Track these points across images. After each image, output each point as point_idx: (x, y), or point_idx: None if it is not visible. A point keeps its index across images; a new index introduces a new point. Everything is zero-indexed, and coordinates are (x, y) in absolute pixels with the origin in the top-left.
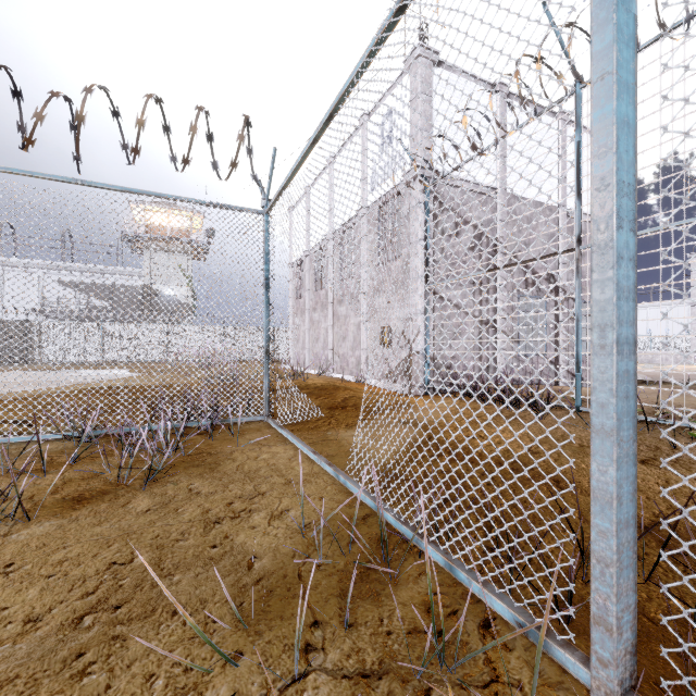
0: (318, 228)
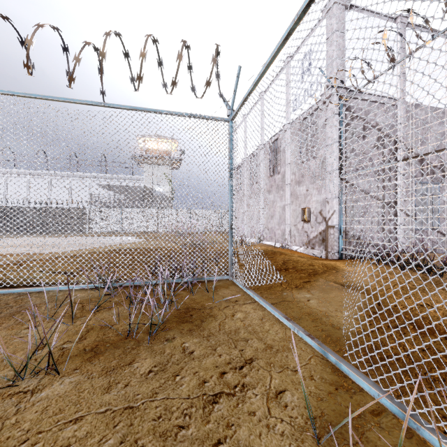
0: (252, 142)
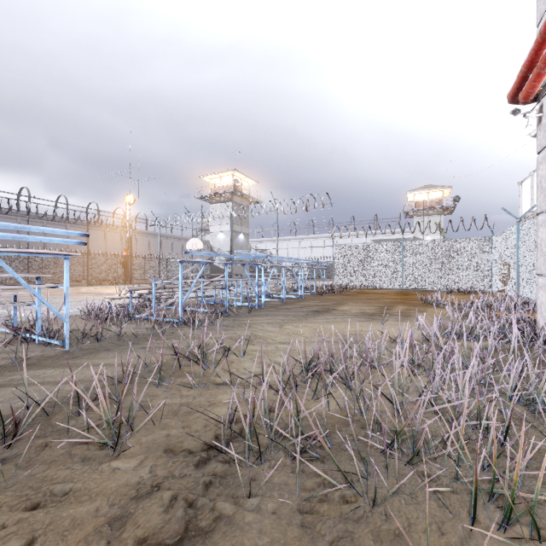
0: None
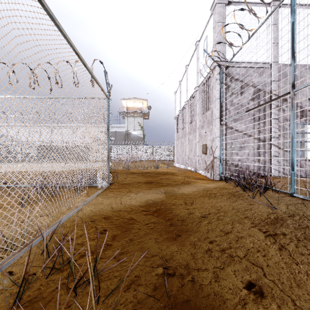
0: (183, 100)
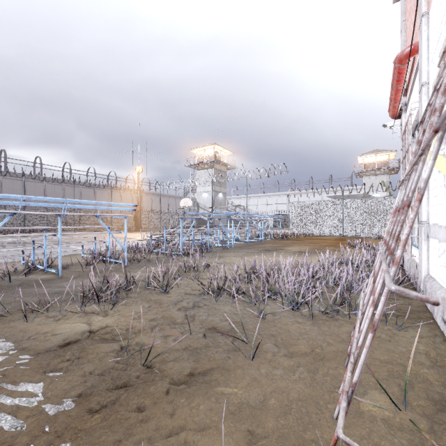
0: None
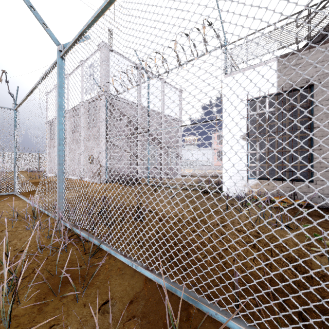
0: None
